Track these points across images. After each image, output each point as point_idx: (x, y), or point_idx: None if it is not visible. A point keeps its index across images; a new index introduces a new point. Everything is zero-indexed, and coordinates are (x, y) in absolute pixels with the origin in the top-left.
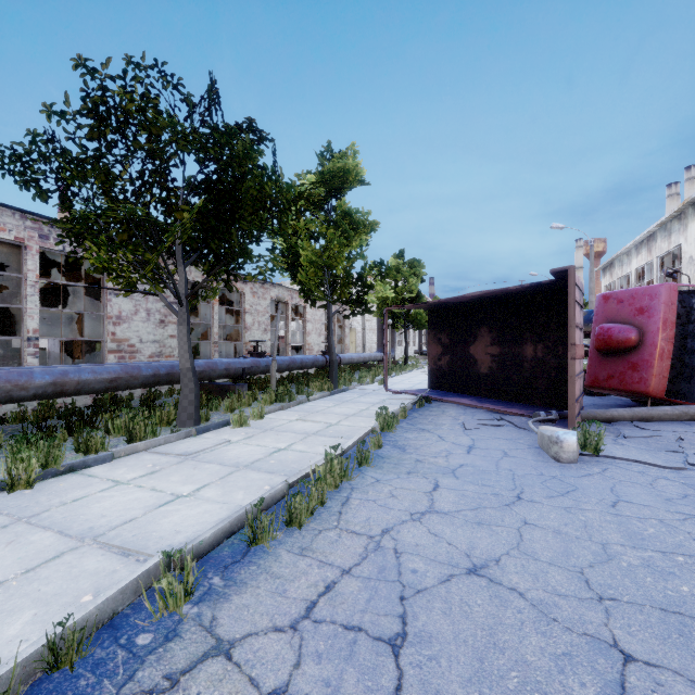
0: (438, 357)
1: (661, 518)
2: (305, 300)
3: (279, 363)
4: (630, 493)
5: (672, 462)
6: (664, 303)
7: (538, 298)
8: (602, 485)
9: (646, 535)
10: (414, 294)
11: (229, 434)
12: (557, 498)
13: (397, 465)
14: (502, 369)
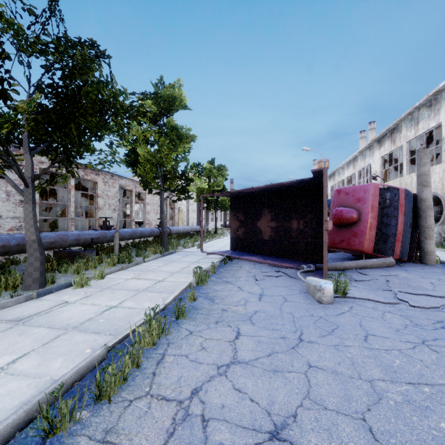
0: (236, 229)
1: (399, 348)
2: (144, 188)
3: (123, 234)
4: (373, 327)
5: (388, 298)
6: (372, 195)
7: (300, 190)
8: (353, 322)
9: (396, 367)
10: (221, 188)
11: (69, 295)
12: (327, 337)
13: (208, 315)
14: (278, 237)
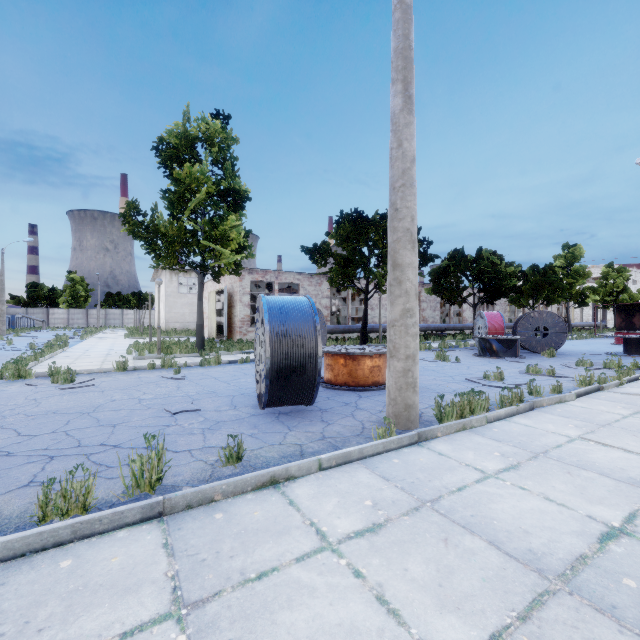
0: (620, 323)
1: None
2: None
3: None
4: None
5: None
6: None
7: None
8: None
9: None
10: (619, 289)
11: None
12: None
13: (593, 339)
14: None
